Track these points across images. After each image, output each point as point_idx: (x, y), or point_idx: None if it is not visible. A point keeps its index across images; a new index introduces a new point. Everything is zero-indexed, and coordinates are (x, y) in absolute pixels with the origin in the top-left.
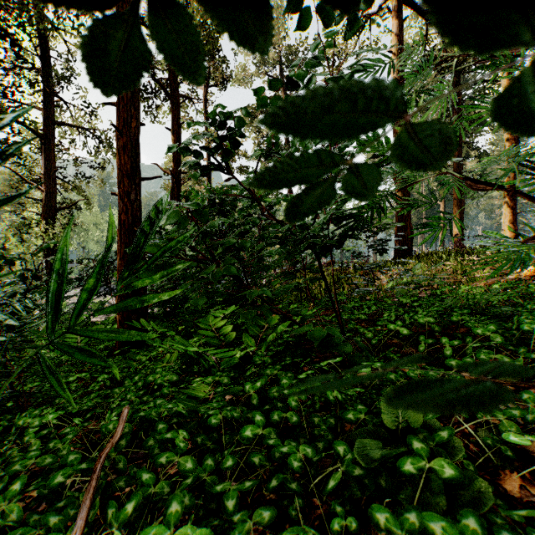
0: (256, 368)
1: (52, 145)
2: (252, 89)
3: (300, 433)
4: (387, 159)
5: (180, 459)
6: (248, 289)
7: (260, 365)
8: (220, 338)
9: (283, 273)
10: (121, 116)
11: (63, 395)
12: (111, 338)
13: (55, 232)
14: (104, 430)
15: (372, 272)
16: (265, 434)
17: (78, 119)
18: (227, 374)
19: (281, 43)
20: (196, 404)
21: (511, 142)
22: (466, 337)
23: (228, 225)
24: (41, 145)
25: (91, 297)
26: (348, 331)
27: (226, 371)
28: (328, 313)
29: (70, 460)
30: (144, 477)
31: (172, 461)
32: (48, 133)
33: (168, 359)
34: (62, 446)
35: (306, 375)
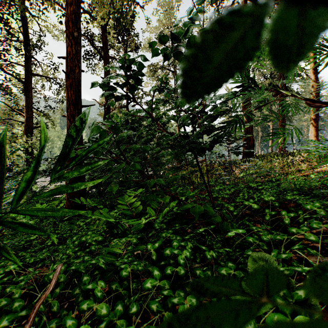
0: (155, 230)
1: (30, 88)
2: (152, 41)
3: (186, 284)
4: (246, 88)
5: (98, 305)
6: (150, 178)
7: (158, 229)
8: (132, 209)
9: (174, 167)
10: (68, 65)
11: (10, 258)
12: (48, 214)
13: (32, 142)
14: (46, 279)
15: (231, 166)
16: (161, 285)
17: (47, 72)
18: (136, 236)
19: (172, 25)
20: (113, 258)
21: (315, 86)
22: (298, 210)
23: (138, 136)
24: (23, 88)
25: (28, 185)
26: (217, 206)
27: (135, 234)
28: (202, 192)
29: (15, 306)
30: (68, 323)
31: (91, 308)
32: (28, 80)
33: (97, 224)
34: (16, 291)
35: (189, 237)
